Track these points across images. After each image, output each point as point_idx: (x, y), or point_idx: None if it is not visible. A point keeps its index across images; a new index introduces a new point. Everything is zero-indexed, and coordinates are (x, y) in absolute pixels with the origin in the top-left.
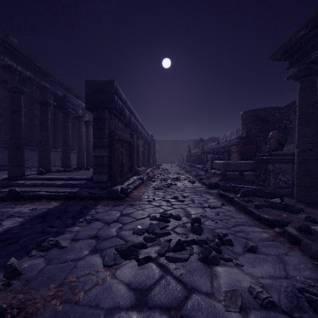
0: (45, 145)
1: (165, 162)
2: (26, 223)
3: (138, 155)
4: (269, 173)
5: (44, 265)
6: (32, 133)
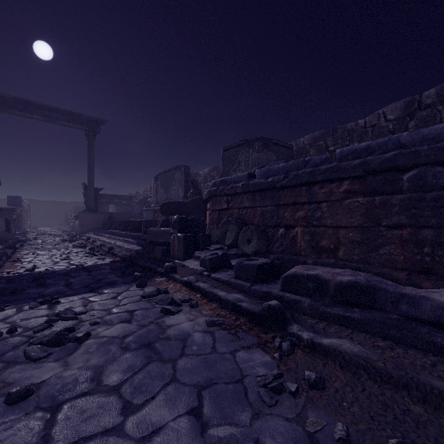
0: None
1: (41, 226)
2: None
3: (24, 220)
4: None
5: None
6: None
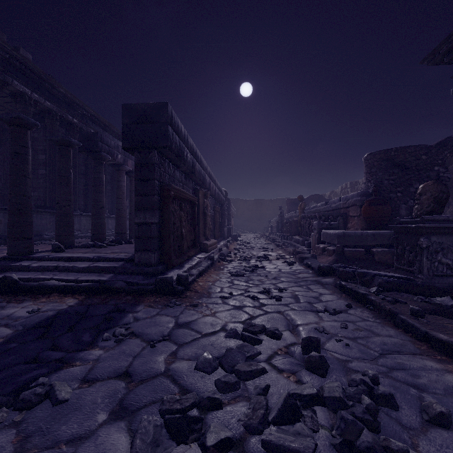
0: (65, 206)
1: (244, 232)
2: (14, 339)
3: (205, 221)
4: (420, 251)
5: (10, 451)
6: (53, 190)
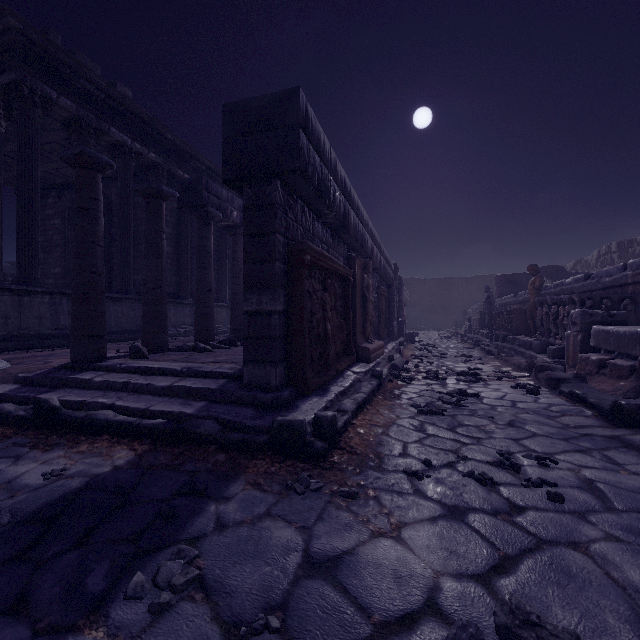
0: (155, 289)
1: (422, 328)
2: None
3: (365, 310)
4: None
5: None
6: None
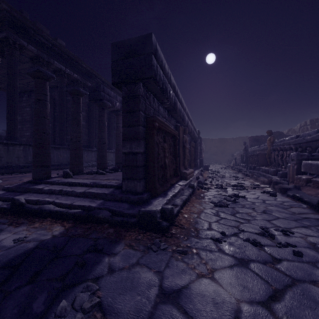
0: (76, 142)
1: (211, 163)
2: None
3: (184, 153)
4: None
5: None
6: None
